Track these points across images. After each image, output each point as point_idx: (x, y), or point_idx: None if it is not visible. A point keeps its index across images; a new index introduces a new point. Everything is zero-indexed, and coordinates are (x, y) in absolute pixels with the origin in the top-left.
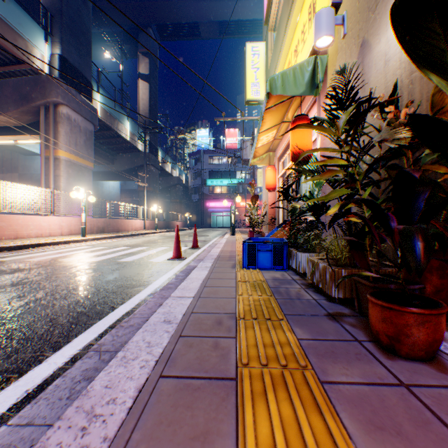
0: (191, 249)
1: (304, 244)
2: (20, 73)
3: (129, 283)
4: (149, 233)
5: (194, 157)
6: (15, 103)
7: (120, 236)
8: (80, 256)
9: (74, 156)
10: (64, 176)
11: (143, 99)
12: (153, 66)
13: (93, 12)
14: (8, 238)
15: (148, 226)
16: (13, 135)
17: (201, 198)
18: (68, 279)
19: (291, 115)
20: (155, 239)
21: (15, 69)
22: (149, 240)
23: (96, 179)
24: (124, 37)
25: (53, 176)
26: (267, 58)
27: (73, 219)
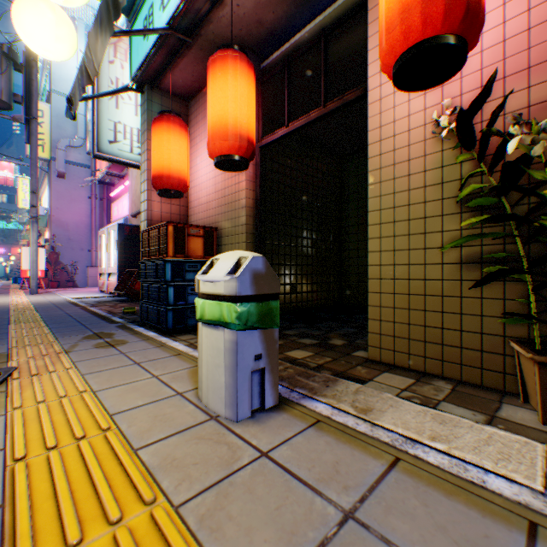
0: None
1: None
2: None
3: None
4: None
5: None
6: None
7: None
8: None
9: None
10: None
11: None
12: None
13: None
14: None
15: None
16: None
17: None
18: None
19: None
20: None
21: None
22: None
23: None
24: None
25: None
26: None
27: None
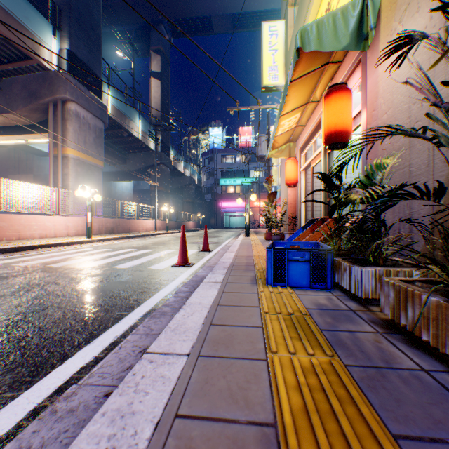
0: (201, 252)
1: (352, 251)
2: (29, 70)
3: (111, 303)
4: (160, 234)
5: (207, 157)
6: (23, 101)
7: (128, 237)
8: (75, 260)
9: (83, 154)
10: (73, 174)
11: (154, 98)
12: (165, 63)
13: (105, 11)
14: (9, 239)
15: (159, 226)
16: (23, 134)
17: (214, 198)
18: (38, 295)
19: (320, 91)
20: (165, 240)
21: (23, 65)
22: (158, 241)
23: (109, 179)
24: (136, 35)
25: (61, 175)
26: (287, 37)
27: (80, 219)
